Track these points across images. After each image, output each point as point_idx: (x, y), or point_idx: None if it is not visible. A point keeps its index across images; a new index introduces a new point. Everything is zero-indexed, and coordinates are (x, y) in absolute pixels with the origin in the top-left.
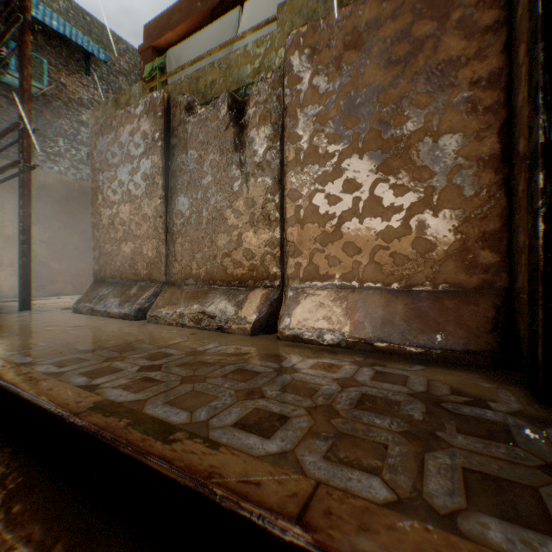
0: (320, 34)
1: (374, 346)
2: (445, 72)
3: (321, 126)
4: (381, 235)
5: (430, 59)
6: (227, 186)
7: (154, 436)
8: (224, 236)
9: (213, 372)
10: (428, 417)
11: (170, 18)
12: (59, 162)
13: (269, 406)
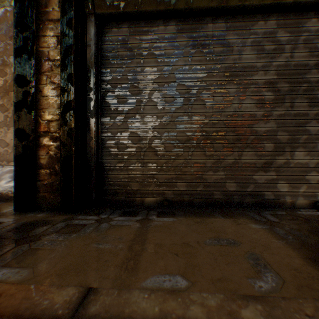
0: None
1: None
2: None
3: None
4: None
5: None
6: None
7: None
8: None
9: None
10: None
11: None
12: None
13: None
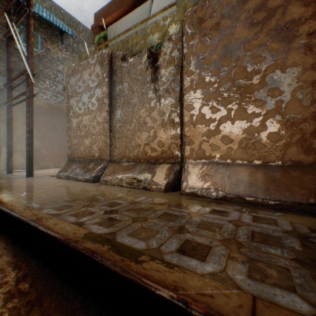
0: (206, 9)
1: (245, 199)
2: (290, 28)
3: (206, 65)
4: (246, 131)
5: (279, 20)
6: (147, 104)
7: (129, 258)
8: (145, 133)
9: (150, 215)
10: (304, 248)
11: (109, 9)
12: (46, 93)
13: (195, 238)
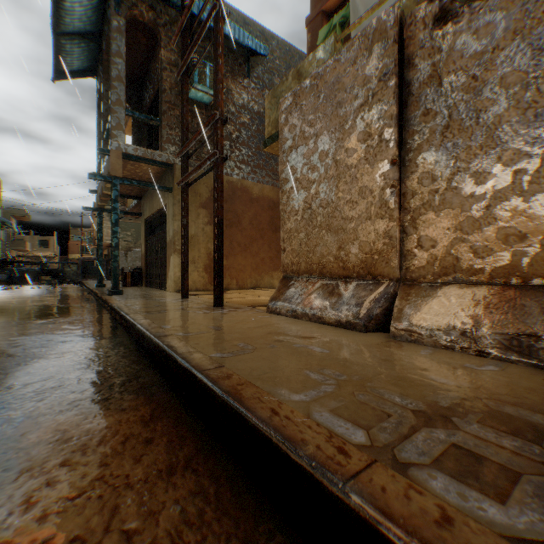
0: None
1: None
2: None
3: None
4: None
5: None
6: None
7: None
8: None
9: None
10: None
11: None
12: (226, 164)
13: None
